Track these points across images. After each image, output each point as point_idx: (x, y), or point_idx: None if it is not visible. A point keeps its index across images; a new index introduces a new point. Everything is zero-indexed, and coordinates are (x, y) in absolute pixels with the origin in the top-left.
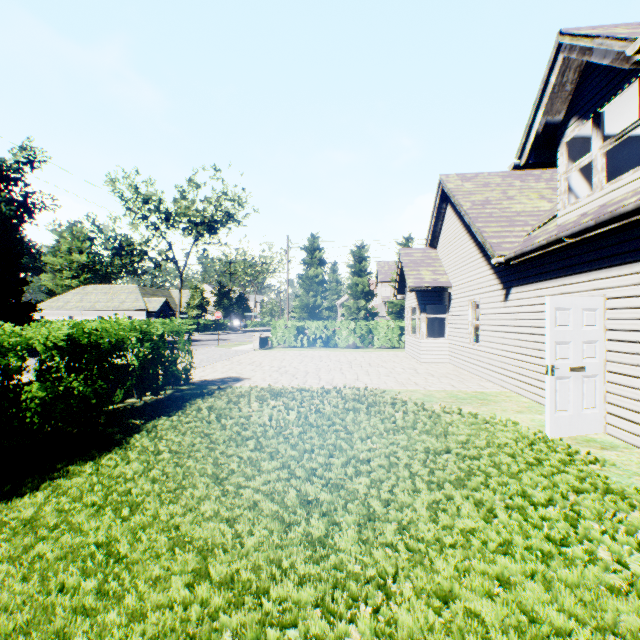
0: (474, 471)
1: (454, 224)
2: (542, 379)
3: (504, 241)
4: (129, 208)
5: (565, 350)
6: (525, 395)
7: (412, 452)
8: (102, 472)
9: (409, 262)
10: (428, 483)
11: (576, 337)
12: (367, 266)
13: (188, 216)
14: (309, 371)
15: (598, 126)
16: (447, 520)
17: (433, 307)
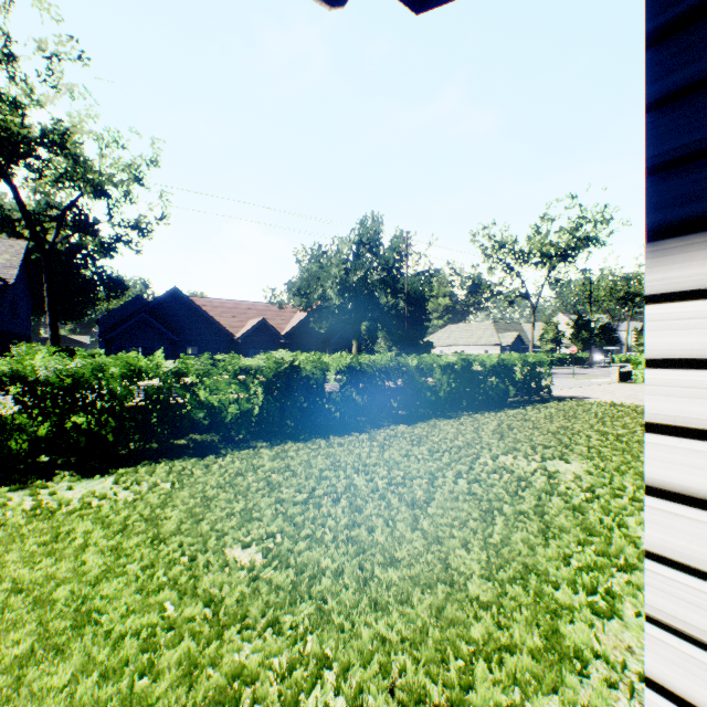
0: None
1: None
2: None
3: None
4: (486, 255)
5: None
6: None
7: None
8: (519, 411)
9: None
10: None
11: None
12: None
13: (540, 252)
14: None
15: None
16: None
17: None
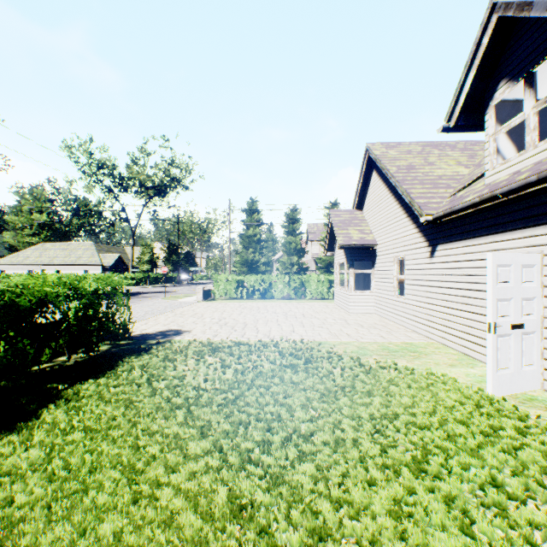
0: (430, 448)
1: (379, 188)
2: (471, 332)
3: (430, 201)
4: (84, 172)
5: (506, 307)
6: (452, 346)
7: (357, 420)
8: None
9: (338, 222)
10: (382, 467)
11: (516, 294)
12: (299, 227)
13: (139, 180)
14: (247, 323)
15: (531, 85)
16: (419, 537)
17: (358, 263)
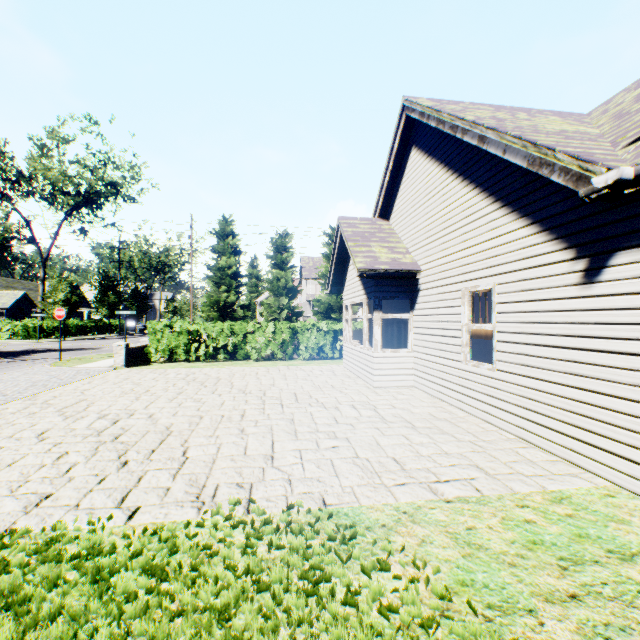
0: None
1: (426, 172)
2: None
3: (591, 151)
4: None
5: None
6: None
7: None
8: None
9: (354, 234)
10: None
11: None
12: (291, 258)
13: (50, 180)
14: (173, 429)
15: None
16: None
17: None
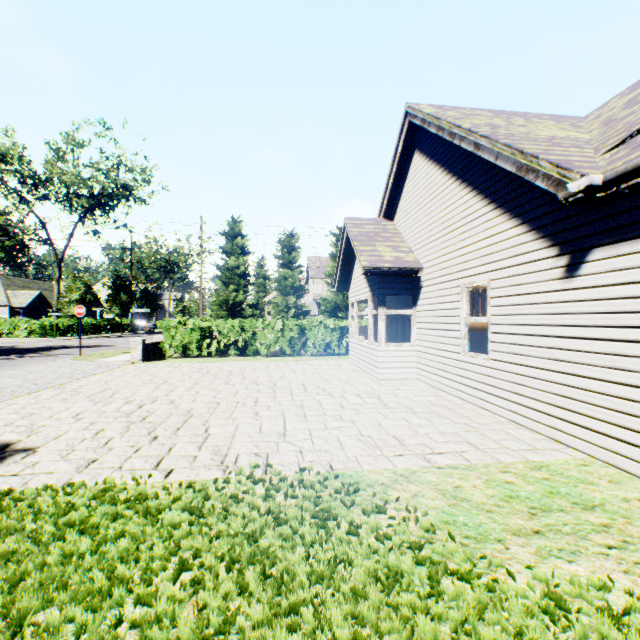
0: None
1: (428, 175)
2: None
3: (571, 159)
4: None
5: None
6: None
7: None
8: None
9: (359, 234)
10: None
11: None
12: (298, 258)
13: (65, 183)
14: (194, 412)
15: None
16: None
17: None
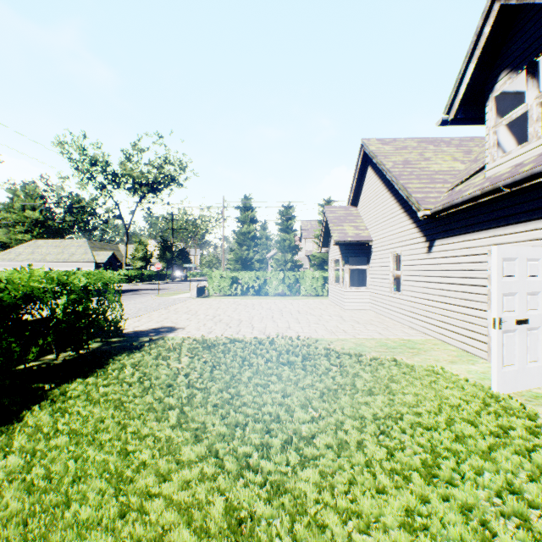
0: (440, 451)
1: (375, 184)
2: (470, 328)
3: (428, 196)
4: (77, 169)
5: (511, 302)
6: (451, 343)
7: (360, 421)
8: None
9: (333, 218)
10: (390, 472)
11: (521, 288)
12: (293, 224)
13: (133, 177)
14: (242, 319)
15: (534, 75)
16: None
17: (353, 259)
